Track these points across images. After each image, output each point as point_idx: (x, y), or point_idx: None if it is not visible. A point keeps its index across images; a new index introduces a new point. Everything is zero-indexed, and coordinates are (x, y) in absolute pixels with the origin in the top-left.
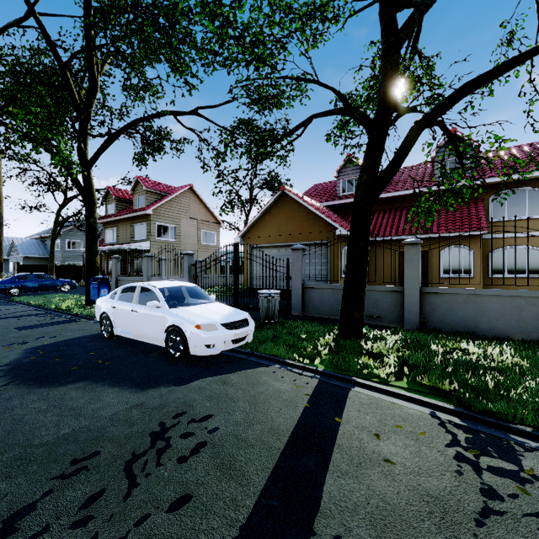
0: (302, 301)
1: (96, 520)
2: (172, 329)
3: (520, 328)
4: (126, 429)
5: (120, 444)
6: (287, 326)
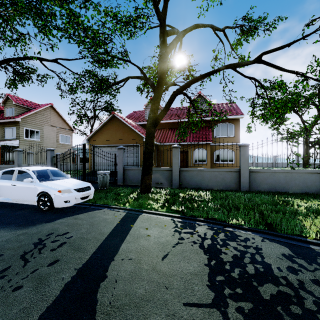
0: (123, 177)
1: (9, 275)
2: (42, 194)
3: (216, 185)
4: (18, 244)
5: (15, 250)
6: (114, 190)
